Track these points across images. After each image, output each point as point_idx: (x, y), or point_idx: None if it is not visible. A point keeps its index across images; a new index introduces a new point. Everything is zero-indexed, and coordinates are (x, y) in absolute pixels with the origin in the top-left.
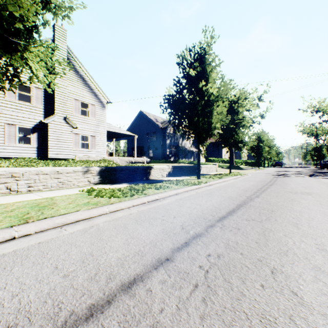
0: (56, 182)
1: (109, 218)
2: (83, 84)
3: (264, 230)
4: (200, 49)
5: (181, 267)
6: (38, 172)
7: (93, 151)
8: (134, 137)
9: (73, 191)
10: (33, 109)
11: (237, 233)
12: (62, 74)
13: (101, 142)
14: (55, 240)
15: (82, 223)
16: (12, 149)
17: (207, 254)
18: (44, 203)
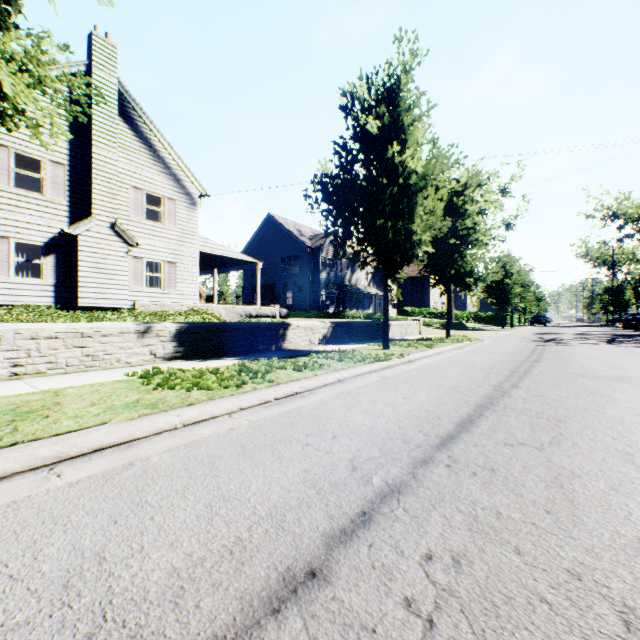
0: (77, 355)
1: (178, 440)
2: (151, 157)
3: (556, 474)
4: (388, 80)
5: (351, 607)
6: (37, 333)
7: (171, 293)
8: (256, 265)
9: (113, 376)
10: (45, 206)
11: (492, 482)
12: (108, 136)
13: (188, 275)
14: (18, 506)
15: (108, 454)
16: (2, 288)
17: (423, 555)
18: (33, 403)
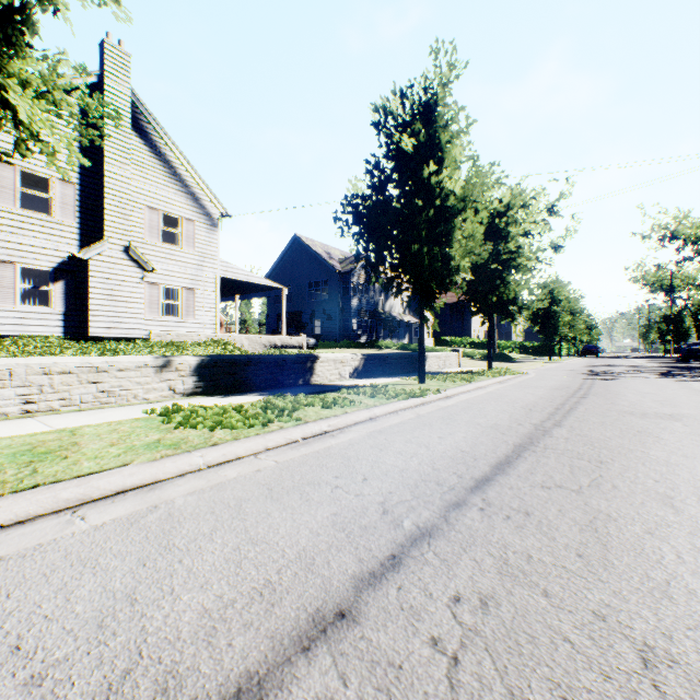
0: (92, 391)
1: (203, 482)
2: (167, 174)
3: (592, 518)
4: (424, 94)
5: (379, 645)
6: (49, 368)
7: (189, 322)
8: (281, 291)
9: (131, 414)
10: (54, 228)
11: (525, 526)
12: (121, 152)
13: (207, 303)
14: (45, 549)
15: (131, 497)
16: (7, 317)
17: (451, 597)
18: (49, 443)
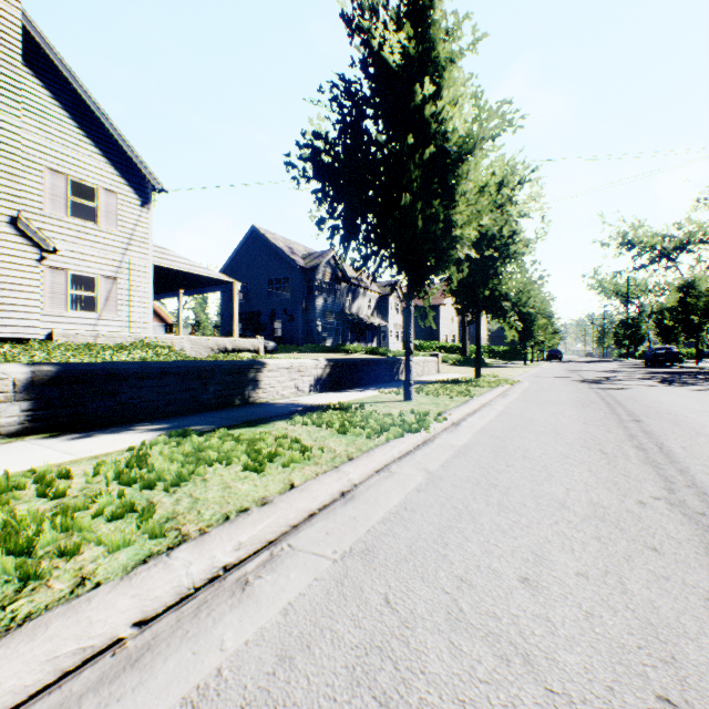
0: None
1: None
2: (78, 130)
3: None
4: None
5: None
6: None
7: (110, 319)
8: (232, 285)
9: None
10: None
11: None
12: (5, 90)
13: (136, 296)
14: None
15: None
16: None
17: None
18: None
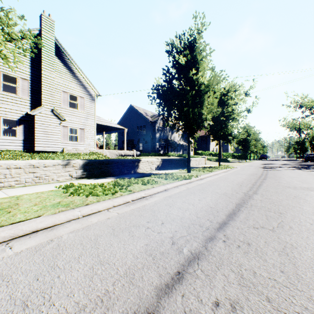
0: (31, 176)
1: (79, 225)
2: (71, 76)
3: (283, 246)
4: (190, 37)
5: None
6: (9, 166)
7: (82, 144)
8: (124, 130)
9: (49, 188)
10: (18, 100)
11: (249, 252)
12: (50, 65)
13: (90, 135)
14: None
15: (40, 234)
16: None
17: (213, 303)
18: (4, 204)
